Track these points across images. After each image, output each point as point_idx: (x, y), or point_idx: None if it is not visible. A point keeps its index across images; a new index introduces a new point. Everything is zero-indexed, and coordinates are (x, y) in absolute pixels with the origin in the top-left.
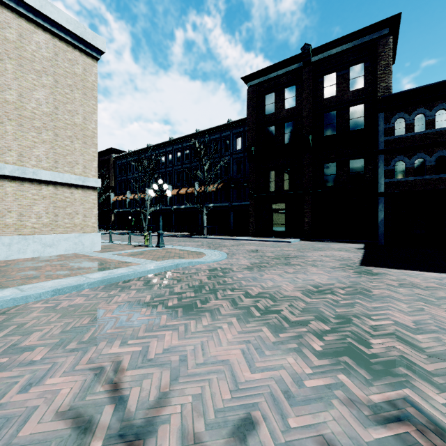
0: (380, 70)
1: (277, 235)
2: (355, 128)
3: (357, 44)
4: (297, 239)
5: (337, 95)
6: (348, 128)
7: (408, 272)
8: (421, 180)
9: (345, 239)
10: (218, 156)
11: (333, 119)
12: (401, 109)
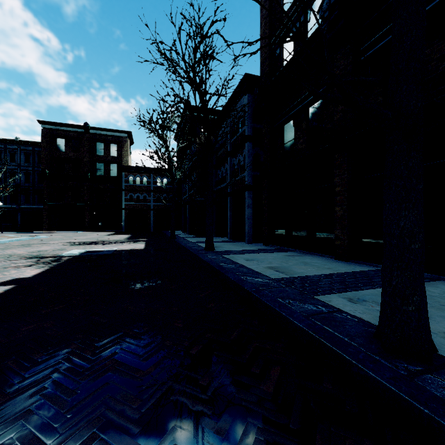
0: (124, 152)
1: (67, 230)
2: (113, 175)
3: (114, 135)
4: (81, 231)
5: (104, 156)
6: (110, 174)
7: (118, 235)
8: (138, 204)
9: (108, 230)
10: (2, 164)
11: (102, 167)
12: (131, 173)
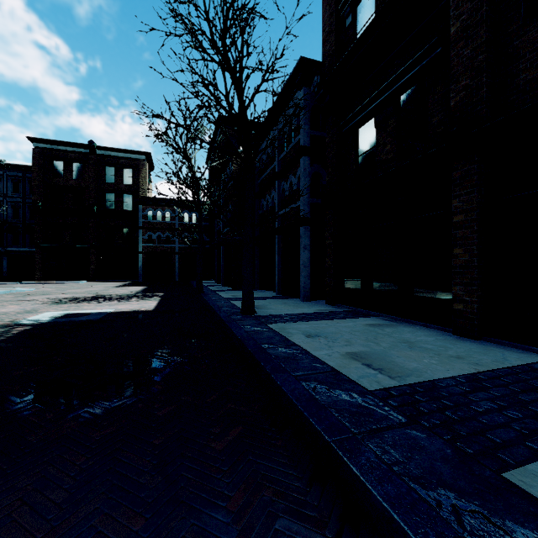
0: (141, 179)
1: (66, 279)
2: (127, 209)
3: (128, 157)
4: (84, 281)
5: (116, 184)
6: (123, 208)
7: (130, 287)
8: (160, 246)
9: (120, 279)
10: None
11: (113, 199)
12: (151, 206)
